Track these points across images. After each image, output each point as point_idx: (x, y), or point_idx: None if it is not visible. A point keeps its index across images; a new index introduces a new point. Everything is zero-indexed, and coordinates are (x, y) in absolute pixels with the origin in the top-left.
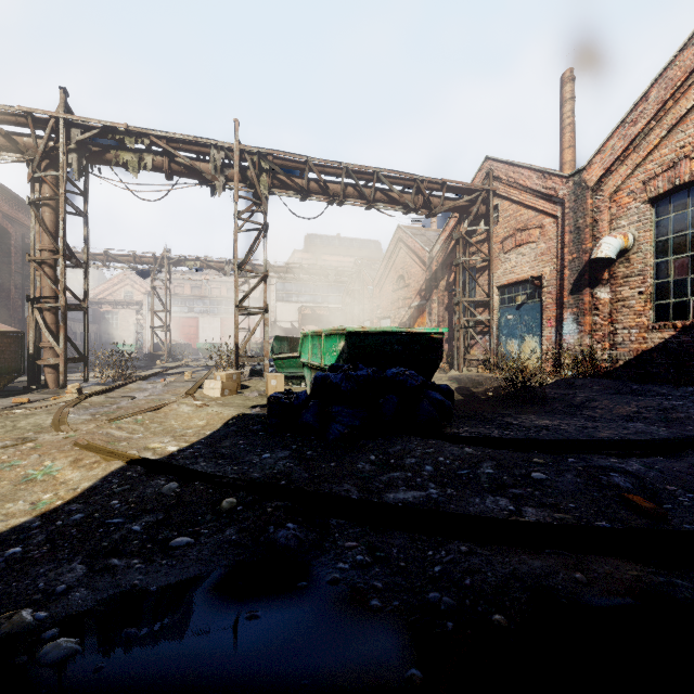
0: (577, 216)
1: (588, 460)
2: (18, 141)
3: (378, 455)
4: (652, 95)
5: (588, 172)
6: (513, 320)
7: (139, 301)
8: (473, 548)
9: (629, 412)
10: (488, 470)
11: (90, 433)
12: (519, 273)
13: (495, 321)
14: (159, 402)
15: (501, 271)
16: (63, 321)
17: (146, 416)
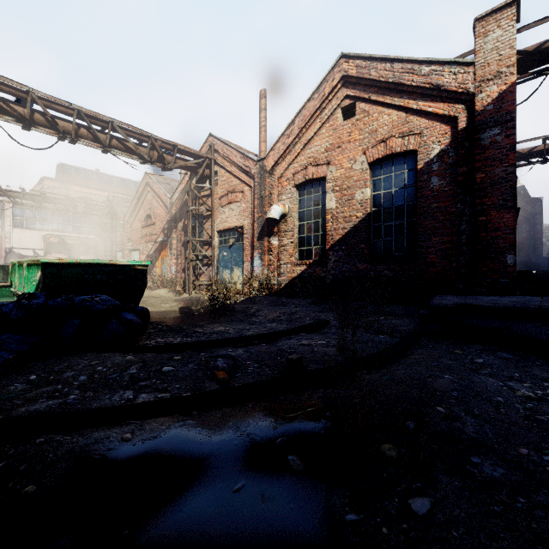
0: (261, 188)
1: (214, 352)
2: None
3: (41, 374)
4: (296, 122)
5: (267, 161)
6: (227, 256)
7: None
8: (53, 437)
9: (275, 317)
10: (133, 371)
11: None
12: (231, 223)
13: (215, 256)
14: None
15: (220, 220)
16: None
17: None
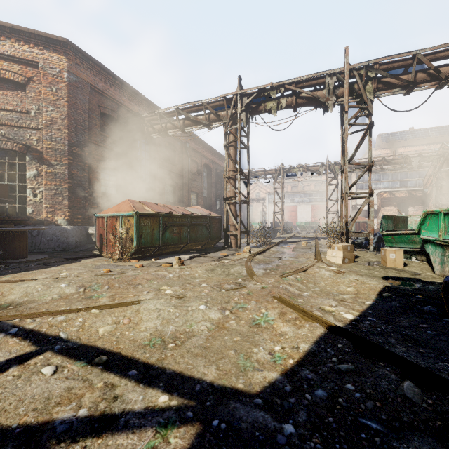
0: None
1: None
2: (220, 115)
3: None
4: None
5: None
6: None
7: (263, 198)
8: None
9: None
10: None
11: (275, 286)
12: None
13: None
14: (301, 264)
15: None
16: (239, 210)
17: (302, 276)
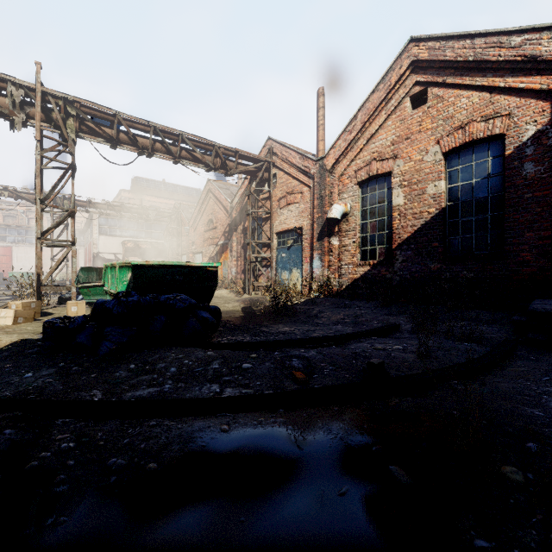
0: (321, 188)
1: (287, 352)
2: None
3: (138, 364)
4: (359, 117)
5: (327, 160)
6: (285, 257)
7: None
8: (162, 422)
9: (339, 319)
10: (215, 366)
11: None
12: (289, 224)
13: (274, 258)
14: None
15: (278, 222)
16: None
17: None
